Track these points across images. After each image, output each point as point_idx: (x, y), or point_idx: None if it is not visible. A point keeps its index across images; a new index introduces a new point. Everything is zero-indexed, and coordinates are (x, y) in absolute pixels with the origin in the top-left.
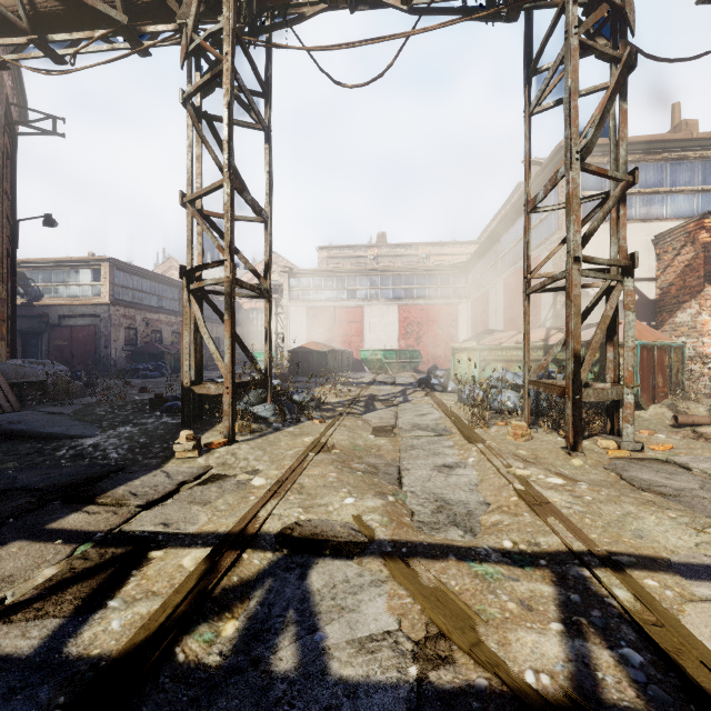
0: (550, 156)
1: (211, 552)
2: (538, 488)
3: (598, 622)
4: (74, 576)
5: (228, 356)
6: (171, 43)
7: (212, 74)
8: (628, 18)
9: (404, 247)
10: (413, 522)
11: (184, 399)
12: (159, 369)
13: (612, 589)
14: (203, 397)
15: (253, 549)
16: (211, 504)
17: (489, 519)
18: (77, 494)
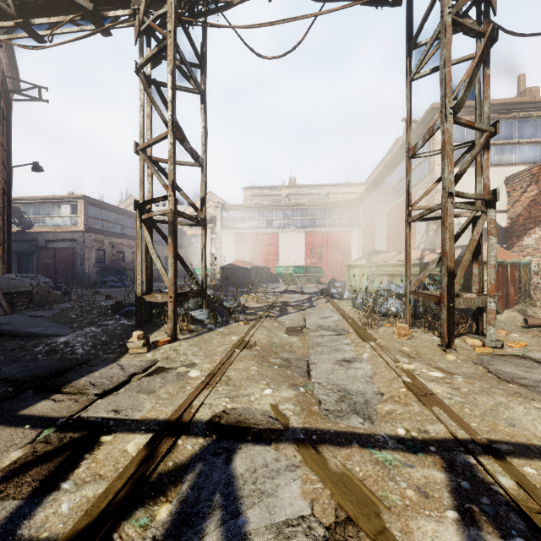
0: (424, 115)
1: (151, 439)
2: (422, 380)
3: (488, 510)
4: (36, 458)
5: (171, 271)
6: (127, 25)
7: (159, 48)
8: (491, 1)
9: (310, 187)
10: (321, 410)
11: (137, 305)
12: (122, 281)
13: (497, 476)
14: (153, 303)
15: (187, 435)
16: (155, 393)
17: (383, 408)
18: (47, 384)
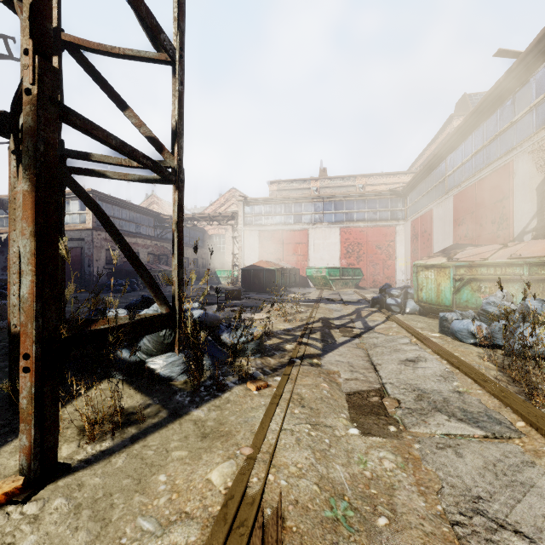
0: (537, 37)
1: None
2: None
3: None
4: None
5: (28, 278)
6: None
7: None
8: None
9: (343, 179)
10: None
11: (12, 354)
12: (131, 284)
13: None
14: None
15: None
16: None
17: None
18: None
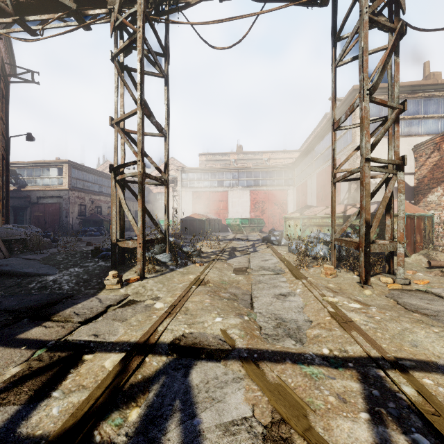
0: (346, 95)
1: (124, 357)
2: (343, 310)
3: (393, 412)
4: (31, 373)
5: (140, 222)
6: (104, 22)
7: (130, 41)
8: (400, 2)
9: (254, 154)
10: (261, 334)
11: (113, 250)
12: (99, 230)
13: (401, 386)
14: (125, 249)
15: (153, 354)
16: (127, 321)
17: (312, 332)
18: (39, 314)
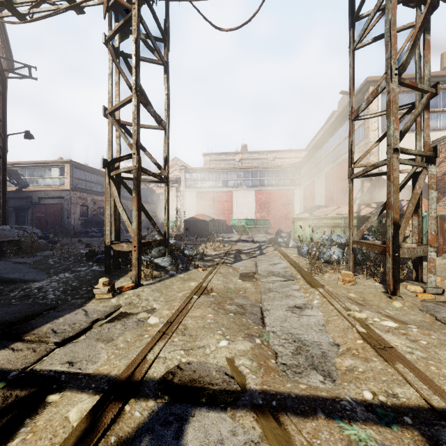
0: (359, 88)
1: (95, 405)
2: (377, 331)
3: None
4: None
5: (135, 223)
6: (98, 3)
7: (124, 20)
8: None
9: (259, 153)
10: (278, 365)
11: (106, 254)
12: (101, 231)
13: None
14: (121, 252)
15: (136, 398)
16: (113, 342)
17: (343, 363)
18: (10, 332)
